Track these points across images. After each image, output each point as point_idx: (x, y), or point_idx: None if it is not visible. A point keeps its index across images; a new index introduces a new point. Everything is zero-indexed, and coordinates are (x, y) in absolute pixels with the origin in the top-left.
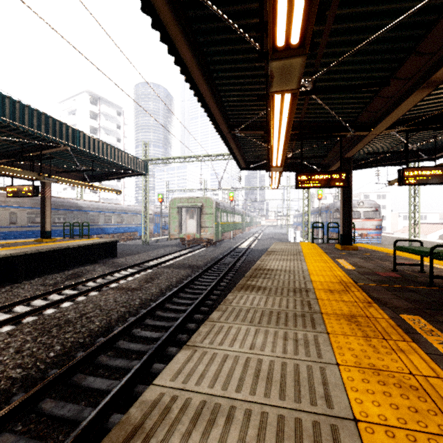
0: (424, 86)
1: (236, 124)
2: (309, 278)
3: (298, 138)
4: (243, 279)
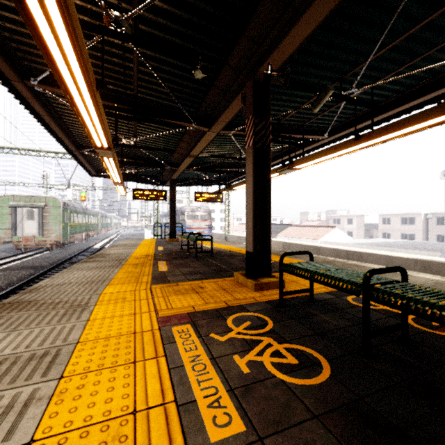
0: (189, 156)
1: (84, 145)
2: (130, 255)
3: (135, 165)
4: (85, 259)
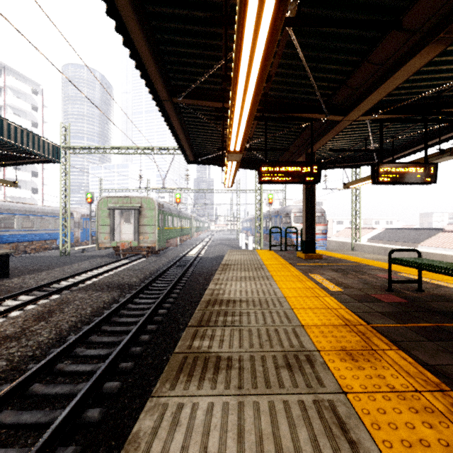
0: (440, 39)
1: (179, 88)
2: (295, 318)
3: (262, 118)
4: (186, 332)
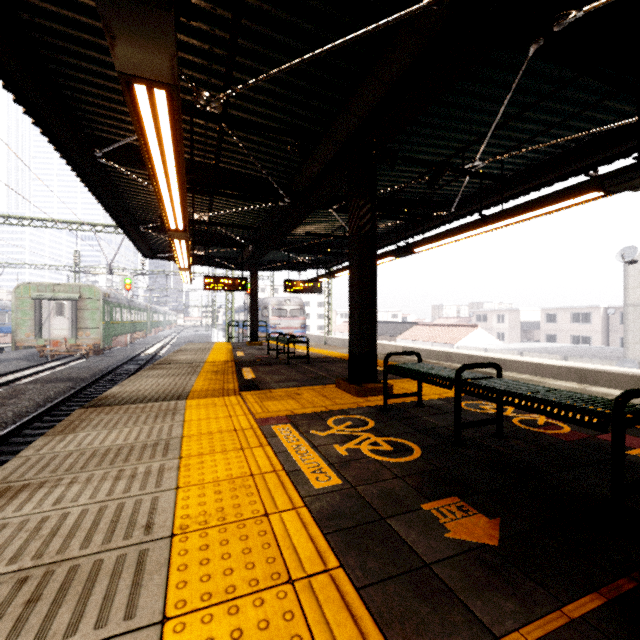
0: (279, 235)
1: (141, 220)
2: (204, 362)
3: (206, 244)
4: (150, 366)
